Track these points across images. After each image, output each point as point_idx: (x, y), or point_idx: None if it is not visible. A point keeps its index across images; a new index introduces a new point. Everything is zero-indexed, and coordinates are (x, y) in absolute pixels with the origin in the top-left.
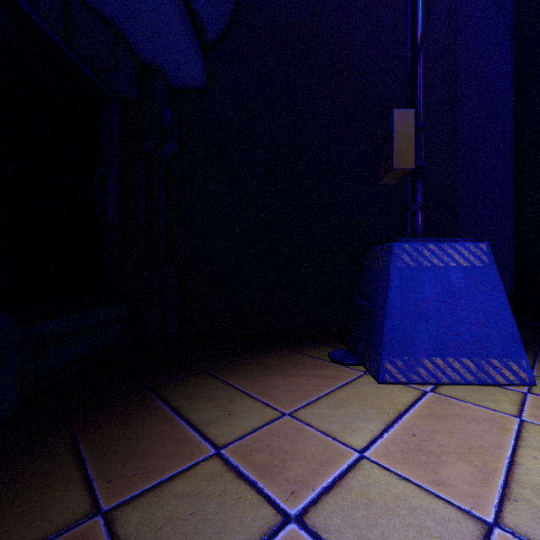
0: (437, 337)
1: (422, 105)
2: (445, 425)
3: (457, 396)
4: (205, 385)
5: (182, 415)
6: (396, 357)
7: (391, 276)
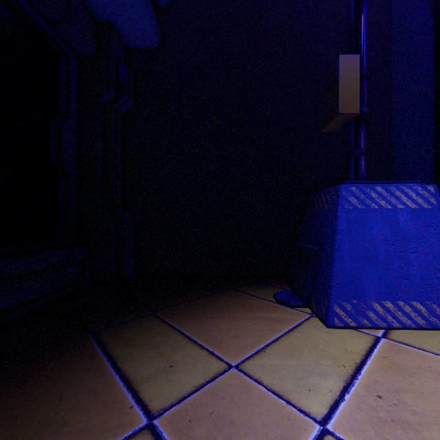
0: (386, 280)
1: (365, 53)
2: (411, 382)
3: (413, 343)
4: (150, 329)
5: (119, 368)
6: (345, 300)
7: (339, 218)
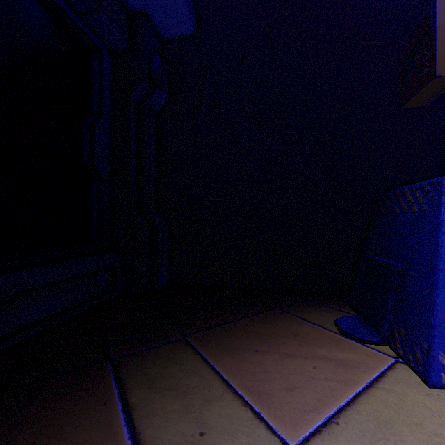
0: None
1: None
2: None
3: None
4: (179, 362)
5: (134, 426)
6: None
7: (443, 224)
